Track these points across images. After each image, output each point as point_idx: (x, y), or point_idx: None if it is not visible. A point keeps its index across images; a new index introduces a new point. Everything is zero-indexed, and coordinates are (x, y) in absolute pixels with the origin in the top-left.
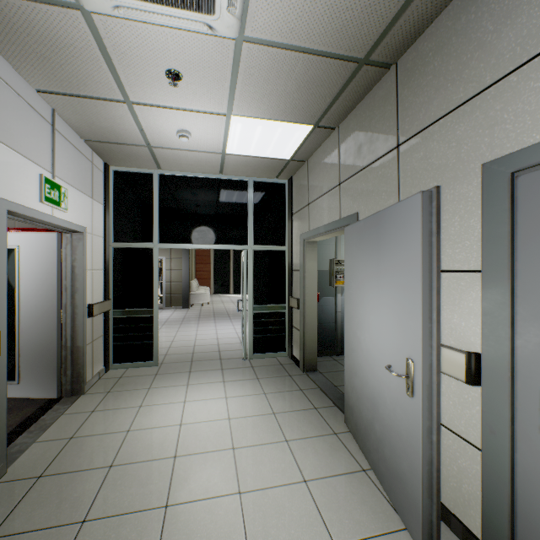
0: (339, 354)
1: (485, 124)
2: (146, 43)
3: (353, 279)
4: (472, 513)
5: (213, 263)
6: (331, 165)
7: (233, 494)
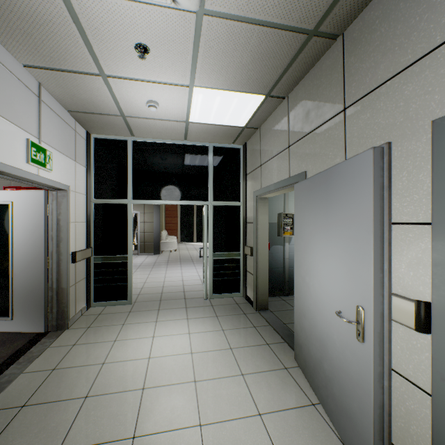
0: (287, 295)
1: (435, 82)
2: (116, 18)
3: (302, 231)
4: None
5: (179, 217)
6: (281, 130)
7: (194, 426)
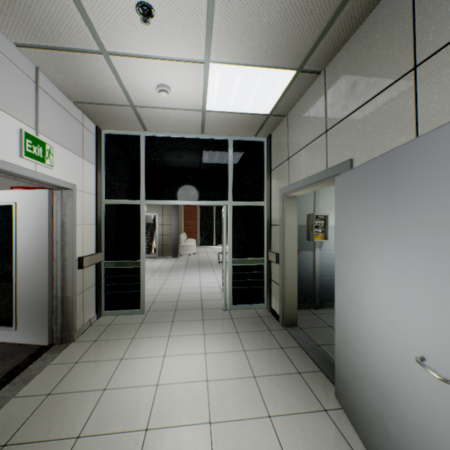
0: (317, 308)
1: None
2: None
3: (347, 235)
4: None
5: (199, 219)
6: (315, 113)
7: None
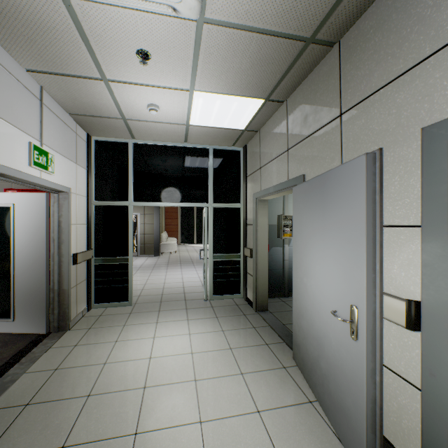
0: (286, 296)
1: (425, 91)
2: (118, 25)
3: (300, 233)
4: (412, 447)
5: (179, 218)
6: (280, 134)
7: (194, 422)
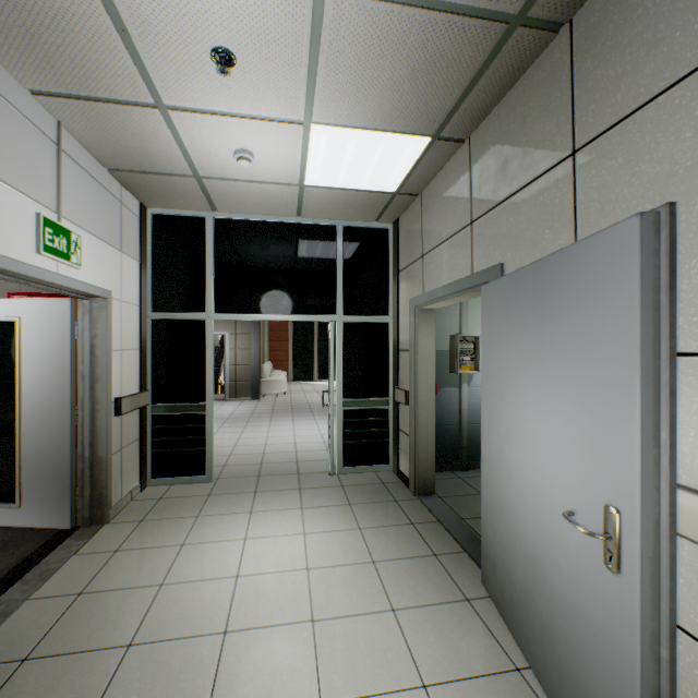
0: (465, 469)
1: None
2: (177, 1)
3: (495, 365)
4: None
5: (291, 340)
6: (457, 196)
7: None
